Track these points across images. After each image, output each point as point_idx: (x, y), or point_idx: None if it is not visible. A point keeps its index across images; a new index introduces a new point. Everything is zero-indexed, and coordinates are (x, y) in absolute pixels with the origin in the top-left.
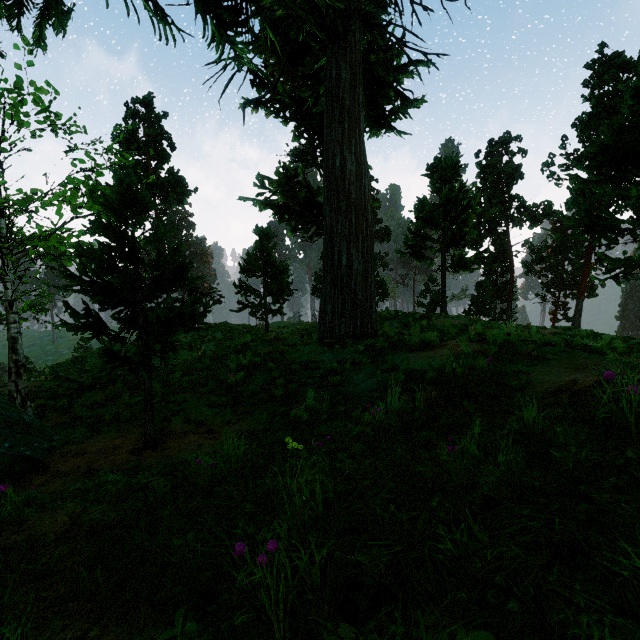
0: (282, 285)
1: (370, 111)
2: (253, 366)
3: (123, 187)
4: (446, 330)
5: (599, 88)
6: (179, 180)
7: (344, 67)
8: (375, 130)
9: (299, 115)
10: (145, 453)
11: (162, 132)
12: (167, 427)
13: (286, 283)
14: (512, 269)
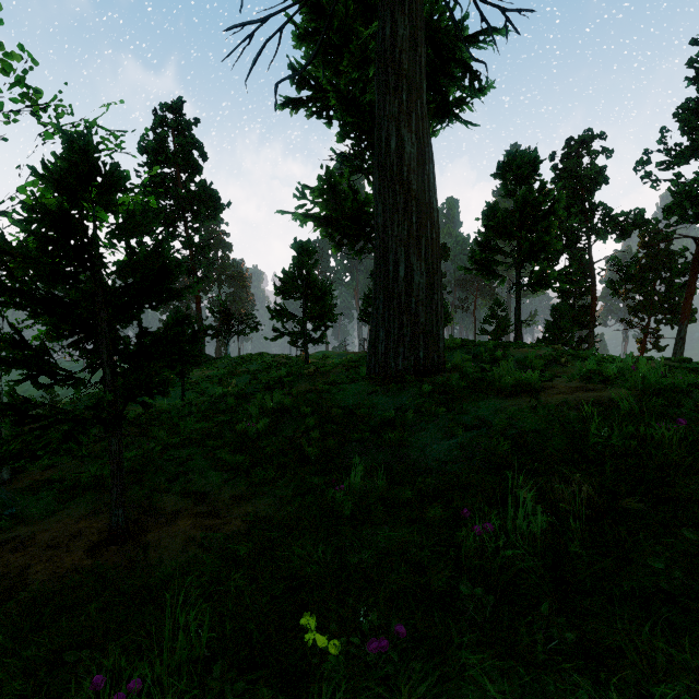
0: (324, 308)
1: (430, 96)
2: (282, 411)
3: (73, 149)
4: (529, 363)
5: None
6: (211, 193)
7: (401, 21)
8: (435, 121)
9: (344, 111)
10: (107, 552)
11: (193, 141)
12: (157, 501)
13: (329, 306)
14: (594, 290)
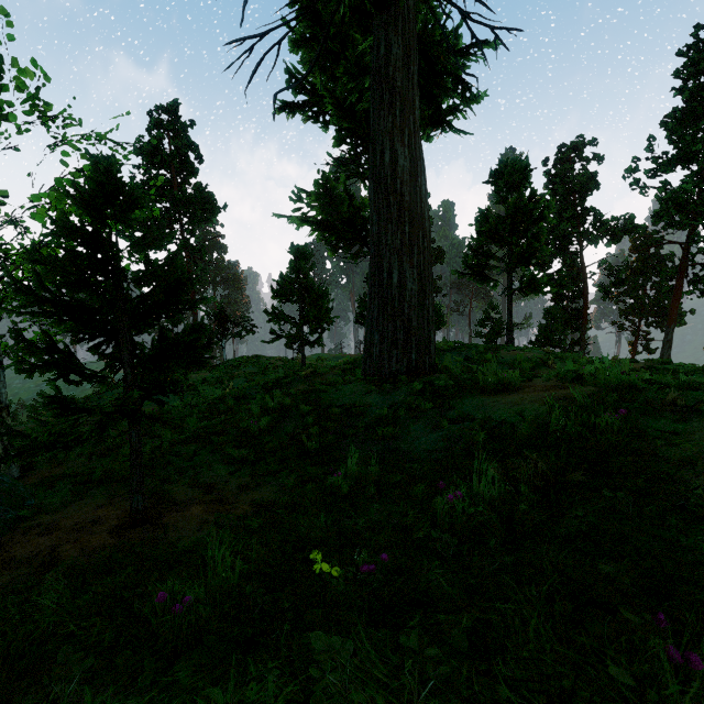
0: (321, 312)
1: (424, 106)
2: (282, 410)
3: (99, 172)
4: (518, 365)
5: (694, 79)
6: (207, 196)
7: (395, 40)
8: (429, 129)
9: (341, 117)
10: (129, 533)
11: (189, 143)
12: (168, 491)
13: (325, 309)
14: (586, 293)
